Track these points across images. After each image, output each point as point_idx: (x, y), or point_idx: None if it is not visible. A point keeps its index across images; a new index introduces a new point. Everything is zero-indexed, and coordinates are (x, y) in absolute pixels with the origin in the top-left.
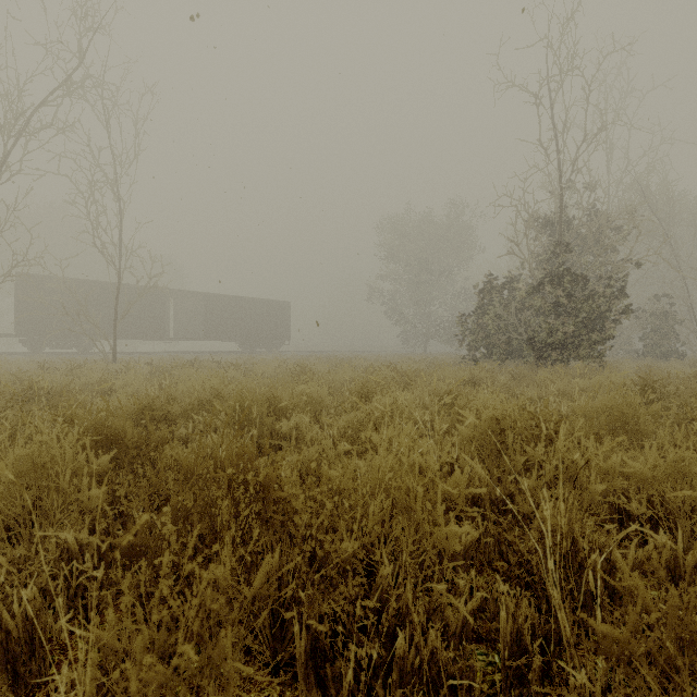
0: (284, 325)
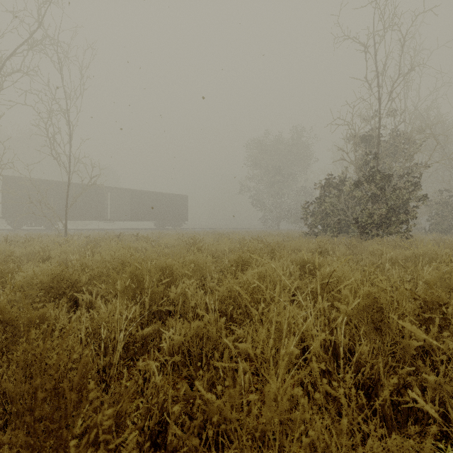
0: (184, 210)
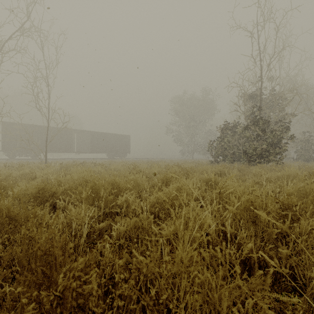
0: (127, 146)
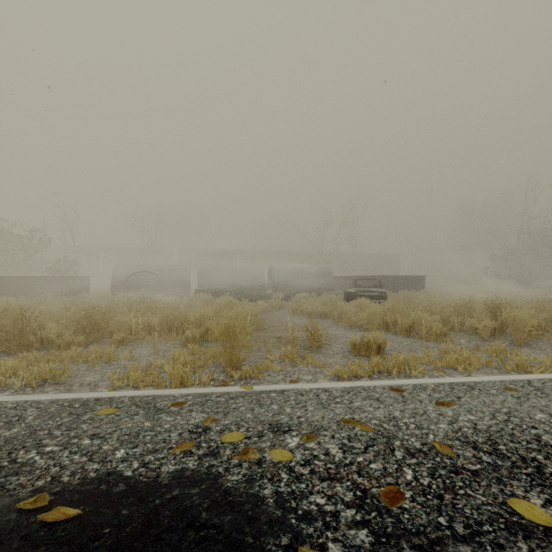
0: (397, 266)
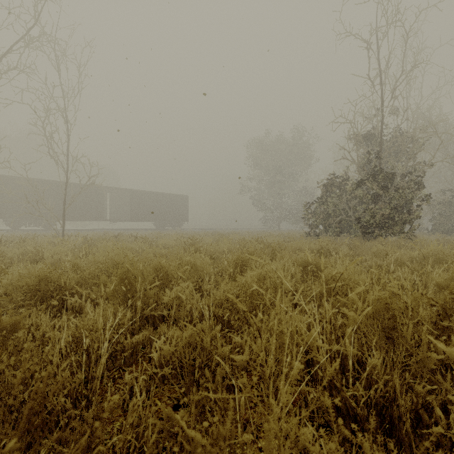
0: (184, 211)
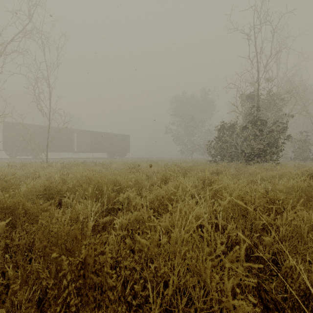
0: (127, 145)
